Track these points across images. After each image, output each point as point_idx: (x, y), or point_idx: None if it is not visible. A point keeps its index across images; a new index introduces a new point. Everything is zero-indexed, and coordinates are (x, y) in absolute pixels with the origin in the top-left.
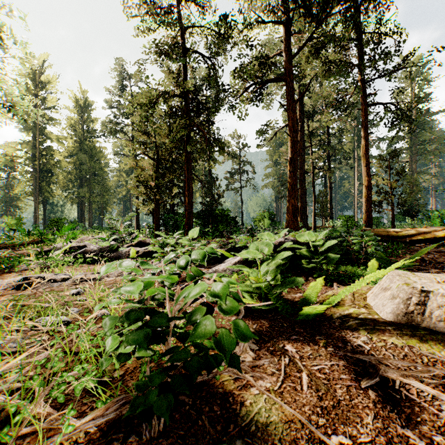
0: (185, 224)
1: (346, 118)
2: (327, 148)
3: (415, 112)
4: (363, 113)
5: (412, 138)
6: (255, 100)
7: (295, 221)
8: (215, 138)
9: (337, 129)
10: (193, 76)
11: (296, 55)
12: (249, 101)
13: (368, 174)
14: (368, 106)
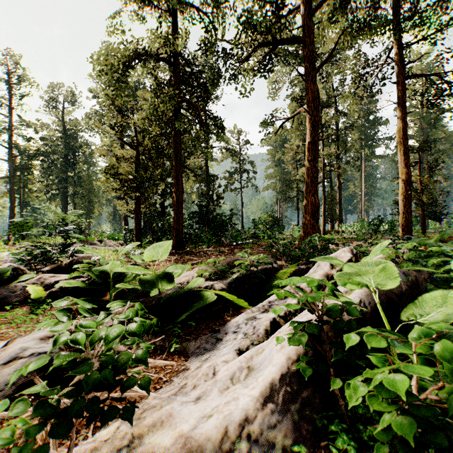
0: (172, 229)
1: (352, 115)
2: (337, 144)
3: (426, 109)
4: (401, 87)
5: (423, 137)
6: (262, 71)
7: (316, 225)
8: (211, 113)
9: (348, 123)
10: (185, 46)
11: (317, 8)
12: (254, 71)
13: (406, 165)
14: (407, 78)
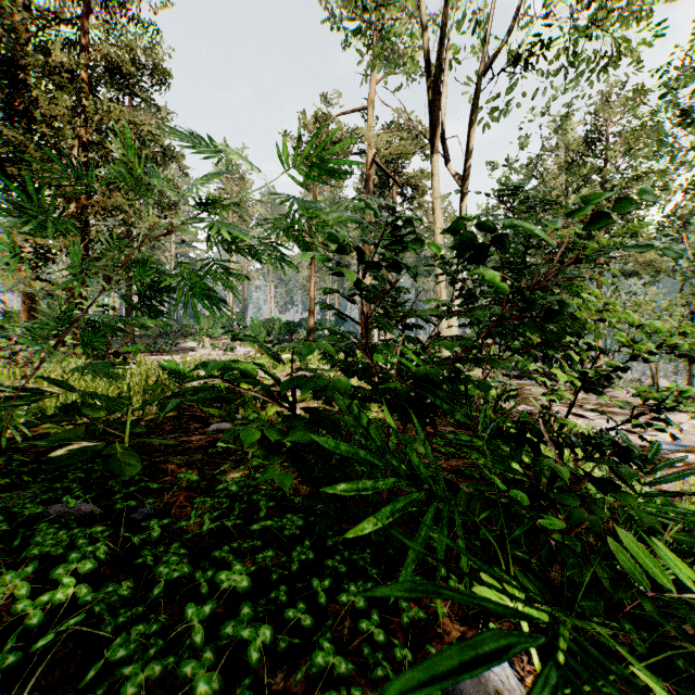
0: None
1: None
2: None
3: None
4: None
5: None
6: None
7: None
8: None
9: None
10: None
11: None
12: None
13: None
14: None
